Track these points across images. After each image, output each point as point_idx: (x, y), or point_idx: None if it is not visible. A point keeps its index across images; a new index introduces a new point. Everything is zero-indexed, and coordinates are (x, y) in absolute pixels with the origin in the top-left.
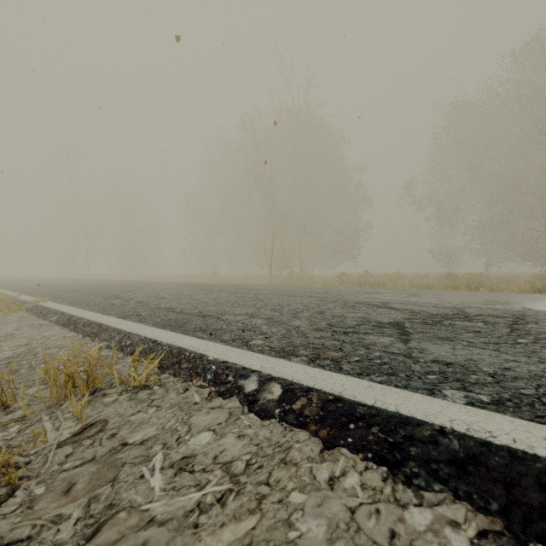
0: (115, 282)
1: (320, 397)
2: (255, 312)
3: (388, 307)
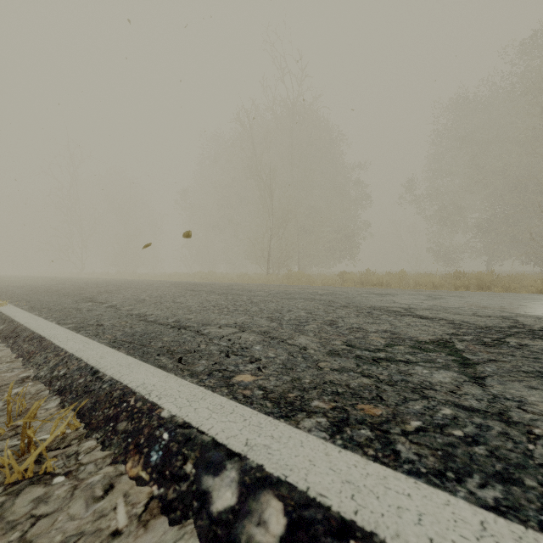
0: (102, 282)
1: None
2: (247, 322)
3: (415, 315)
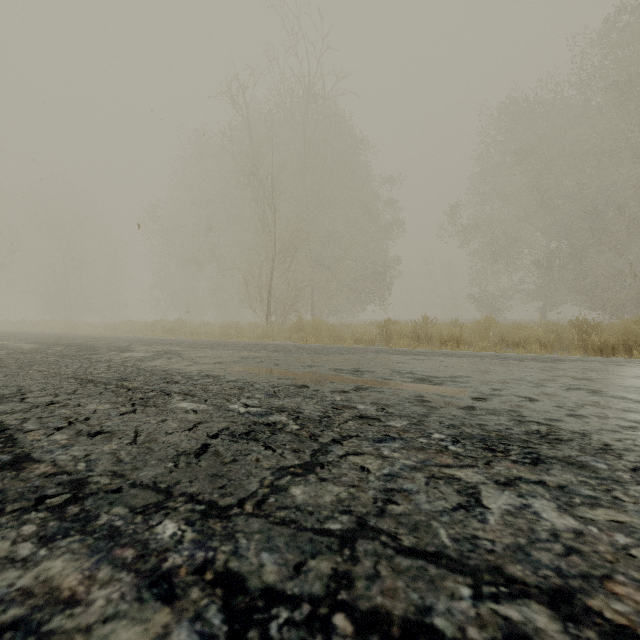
0: None
1: None
2: None
3: None
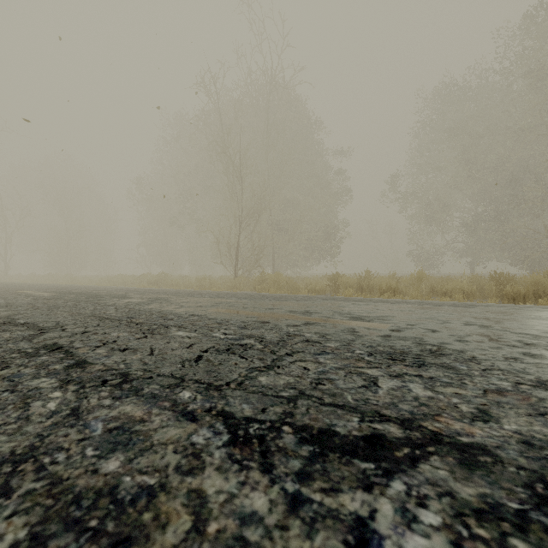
0: None
1: None
2: None
3: None
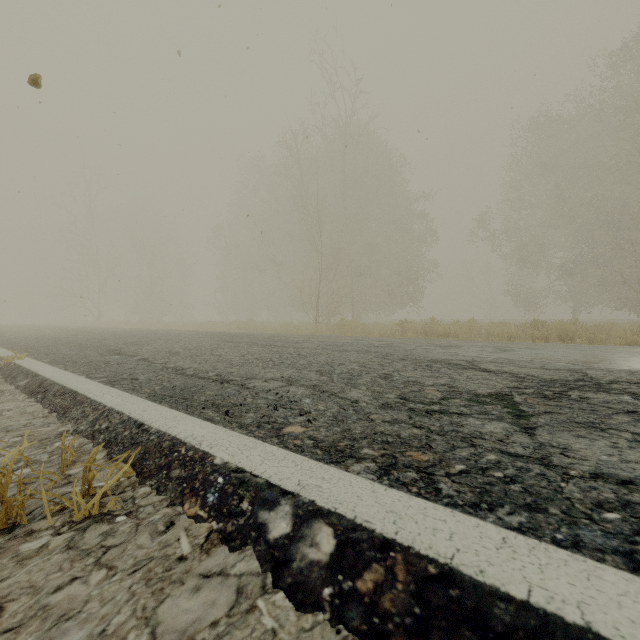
0: (125, 332)
1: (411, 568)
2: (294, 376)
3: (478, 368)
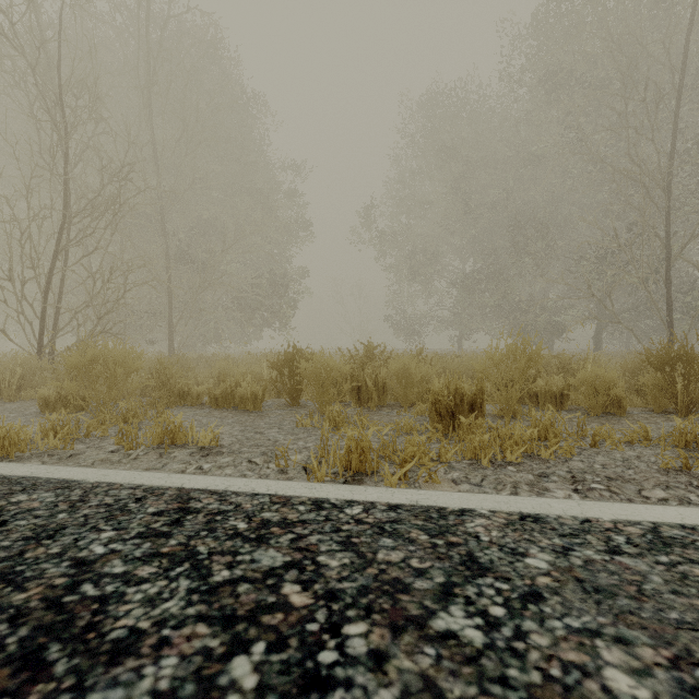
0: None
1: None
2: None
3: None
